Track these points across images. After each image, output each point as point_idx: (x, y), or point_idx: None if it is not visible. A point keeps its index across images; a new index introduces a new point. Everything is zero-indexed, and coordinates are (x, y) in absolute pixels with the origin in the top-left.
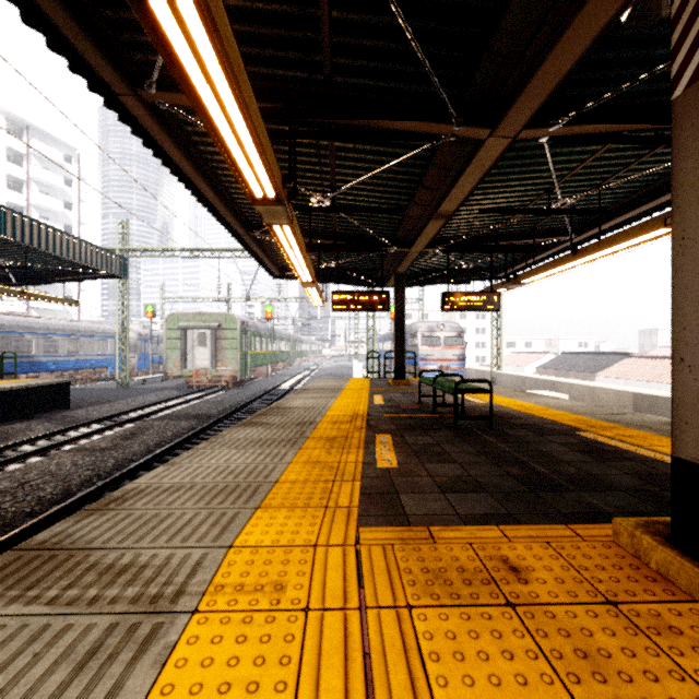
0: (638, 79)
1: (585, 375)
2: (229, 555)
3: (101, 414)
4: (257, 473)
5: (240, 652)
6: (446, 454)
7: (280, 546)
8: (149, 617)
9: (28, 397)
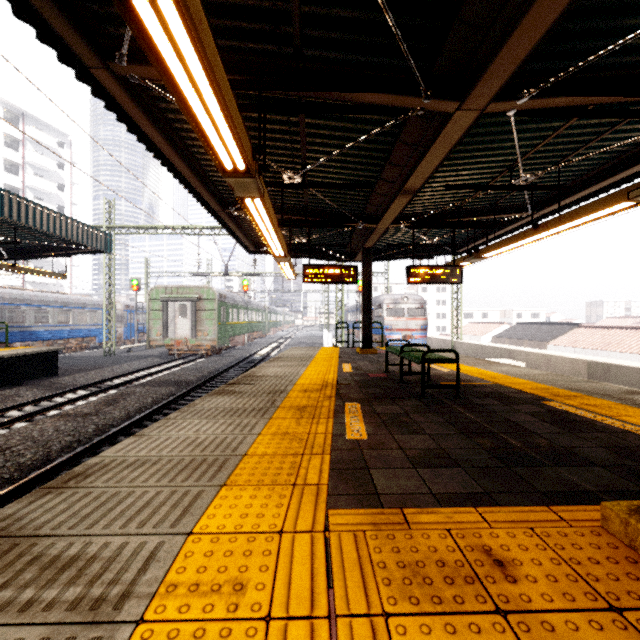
0: (609, 48)
1: (538, 343)
2: (187, 544)
3: (87, 380)
4: (225, 445)
5: None
6: (415, 425)
7: (243, 533)
8: (85, 629)
9: (18, 364)
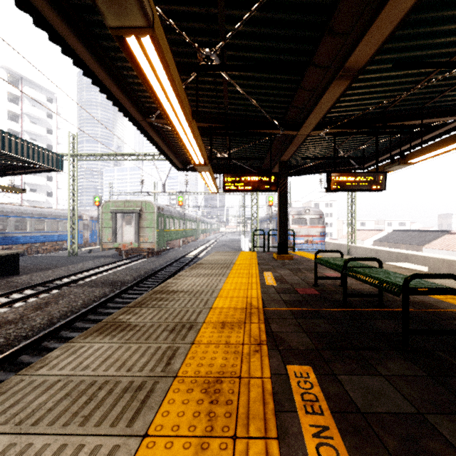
0: None
1: (414, 247)
2: None
3: (42, 279)
4: None
5: None
6: None
7: None
8: None
9: None
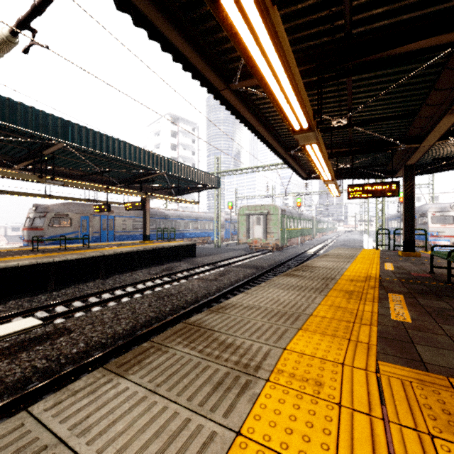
0: None
1: None
2: (284, 354)
3: (208, 261)
4: (297, 307)
5: (296, 414)
6: None
7: (316, 357)
8: (244, 375)
9: (179, 250)
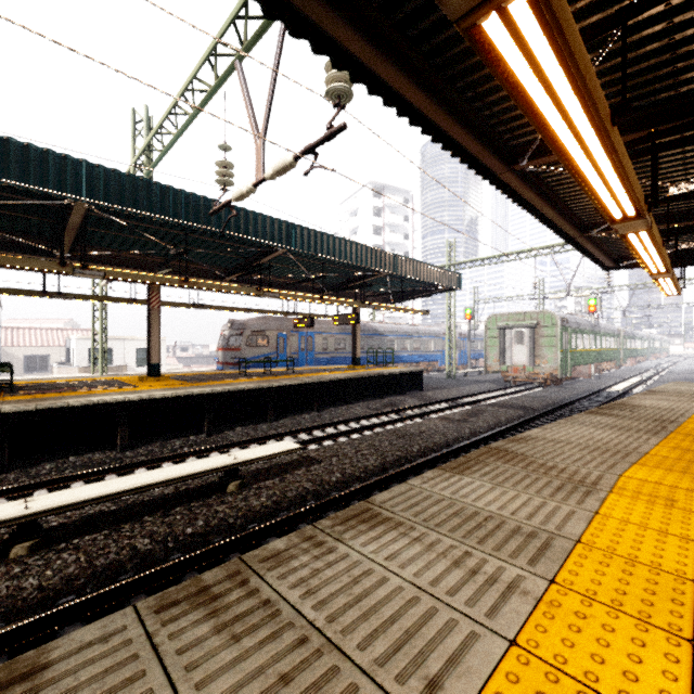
0: None
1: None
2: (621, 479)
3: (442, 397)
4: (623, 445)
5: (650, 512)
6: None
7: (663, 485)
8: (581, 486)
9: (402, 379)
